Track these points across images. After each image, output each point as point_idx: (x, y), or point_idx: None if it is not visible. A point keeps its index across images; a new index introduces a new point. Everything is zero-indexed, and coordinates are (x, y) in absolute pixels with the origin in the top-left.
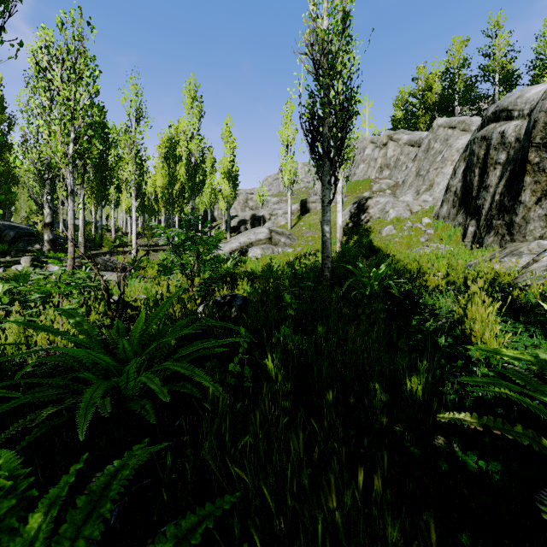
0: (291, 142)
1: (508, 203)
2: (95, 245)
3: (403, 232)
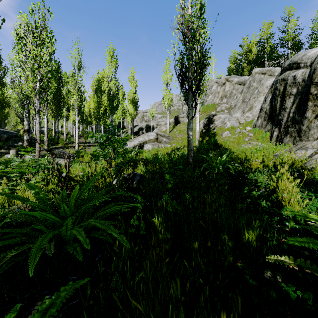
0: (169, 82)
1: (298, 118)
2: (54, 143)
3: (235, 135)
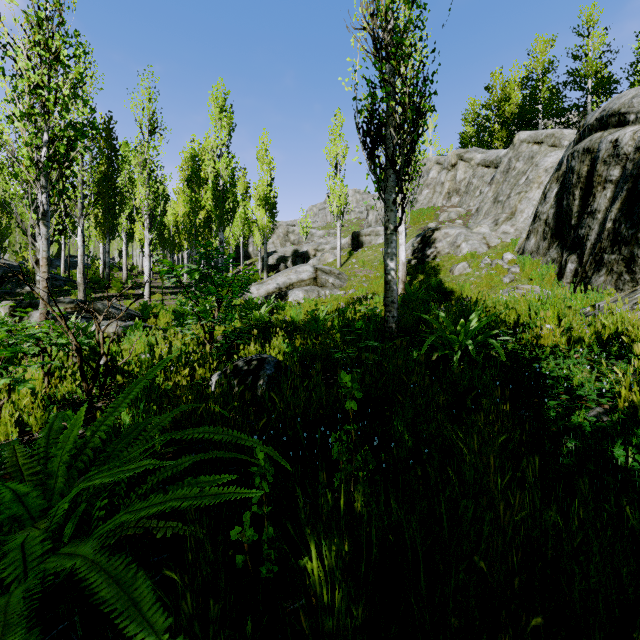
0: (341, 161)
1: (627, 232)
2: (100, 287)
3: (481, 271)
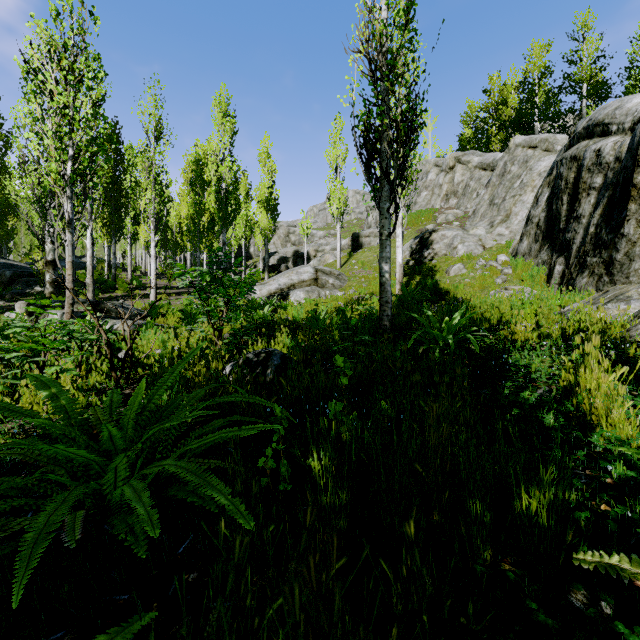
0: (341, 164)
1: (607, 237)
2: (107, 287)
3: (475, 272)
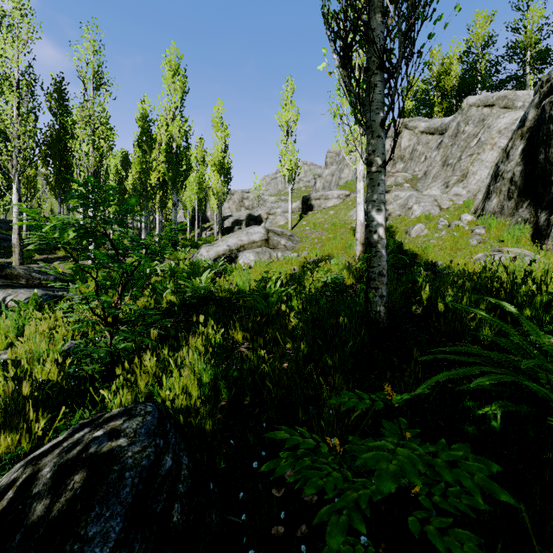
0: (292, 127)
1: None
2: (50, 248)
3: (440, 232)
